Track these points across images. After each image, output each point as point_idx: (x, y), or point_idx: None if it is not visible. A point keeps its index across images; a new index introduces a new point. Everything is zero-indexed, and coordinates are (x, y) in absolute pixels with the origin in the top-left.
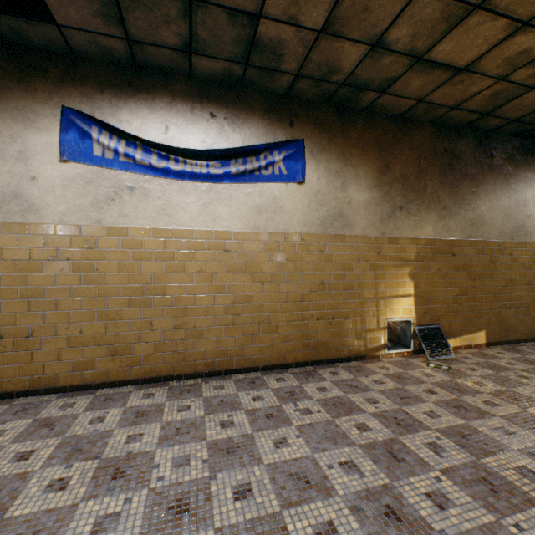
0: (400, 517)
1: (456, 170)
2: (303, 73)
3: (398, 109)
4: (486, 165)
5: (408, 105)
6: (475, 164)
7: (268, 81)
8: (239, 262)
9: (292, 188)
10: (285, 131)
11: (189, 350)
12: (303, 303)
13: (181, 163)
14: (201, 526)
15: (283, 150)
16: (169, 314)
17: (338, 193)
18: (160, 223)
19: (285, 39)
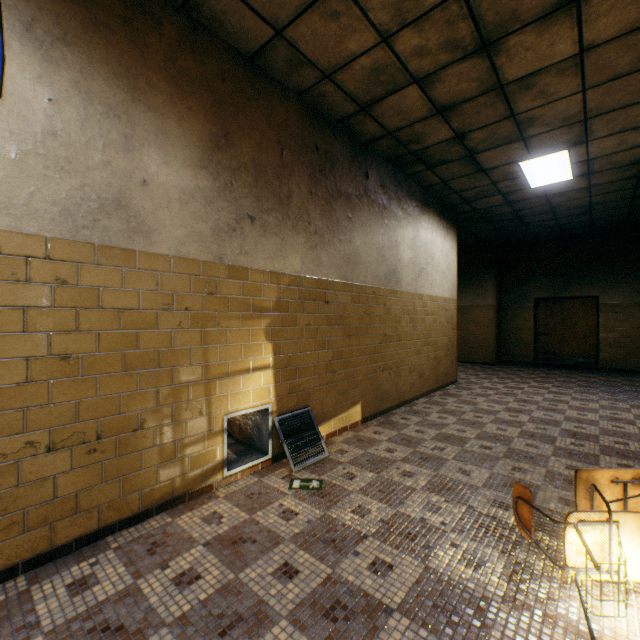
0: None
1: (330, 181)
2: None
3: (246, 37)
4: (363, 187)
5: (261, 36)
6: (351, 181)
7: None
8: None
9: None
10: None
11: None
12: None
13: None
14: None
15: None
16: None
17: (117, 155)
18: None
19: None
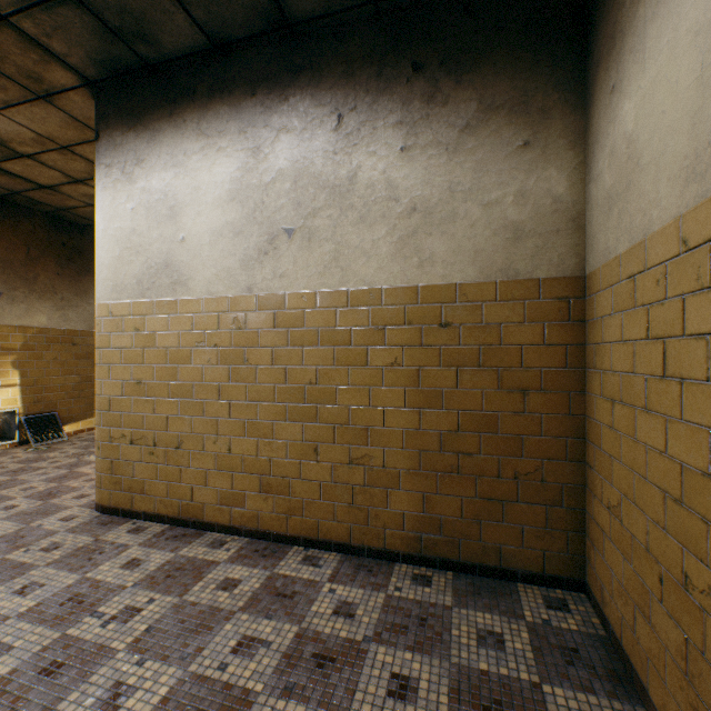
0: None
1: (79, 265)
2: None
3: None
4: None
5: (4, 192)
6: None
7: None
8: None
9: None
10: None
11: None
12: None
13: None
14: None
15: None
16: None
17: None
18: None
19: None
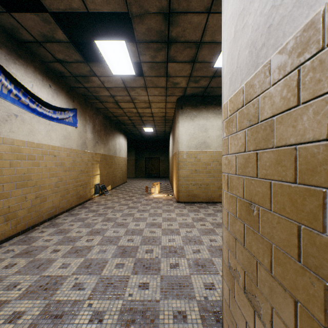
0: (144, 210)
1: (107, 131)
2: (88, 88)
3: (99, 107)
4: (111, 131)
5: (103, 107)
6: (109, 129)
7: (73, 82)
8: (59, 161)
9: (74, 129)
10: (72, 103)
11: (42, 209)
12: (77, 180)
13: (39, 107)
14: (129, 223)
15: (72, 112)
16: (34, 191)
17: (85, 134)
18: (30, 139)
19: (96, 82)
